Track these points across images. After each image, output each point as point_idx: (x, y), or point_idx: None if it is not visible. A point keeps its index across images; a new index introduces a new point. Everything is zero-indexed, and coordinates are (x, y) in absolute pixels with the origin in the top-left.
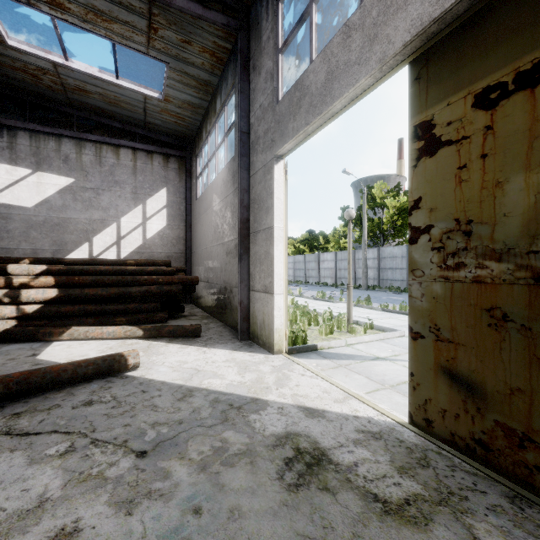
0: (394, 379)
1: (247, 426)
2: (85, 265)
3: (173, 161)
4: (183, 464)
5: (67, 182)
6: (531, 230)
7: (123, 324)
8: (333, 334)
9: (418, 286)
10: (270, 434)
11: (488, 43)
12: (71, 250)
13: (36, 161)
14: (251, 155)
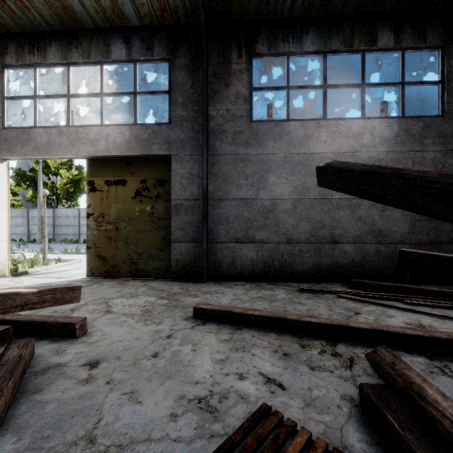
0: (78, 273)
1: None
2: None
3: None
4: None
5: None
6: (116, 218)
7: None
8: (33, 267)
9: (90, 232)
10: None
11: (108, 169)
12: None
13: None
14: None
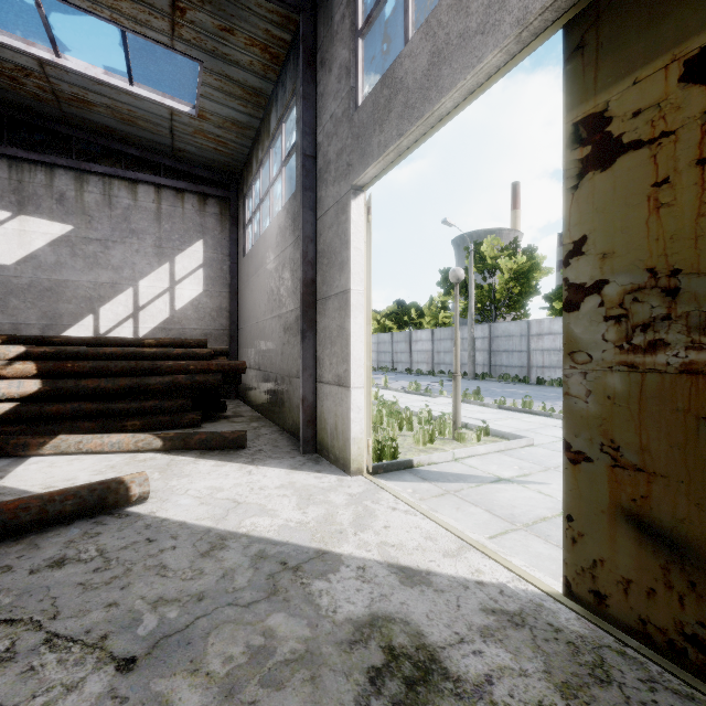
0: (528, 513)
1: (308, 604)
2: (84, 346)
3: (212, 203)
4: (195, 685)
5: (62, 231)
6: None
7: (137, 429)
8: (434, 443)
9: (581, 378)
10: (344, 618)
11: None
12: (68, 325)
13: (18, 200)
14: (318, 189)
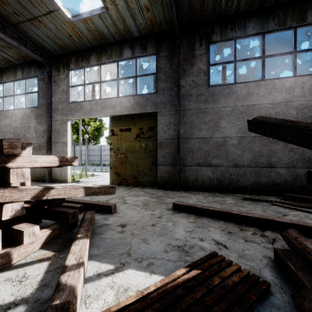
0: (104, 183)
1: None
2: None
3: None
4: None
5: None
6: (125, 150)
7: None
8: (81, 178)
9: (111, 159)
10: None
11: (121, 122)
12: None
13: None
14: (52, 113)
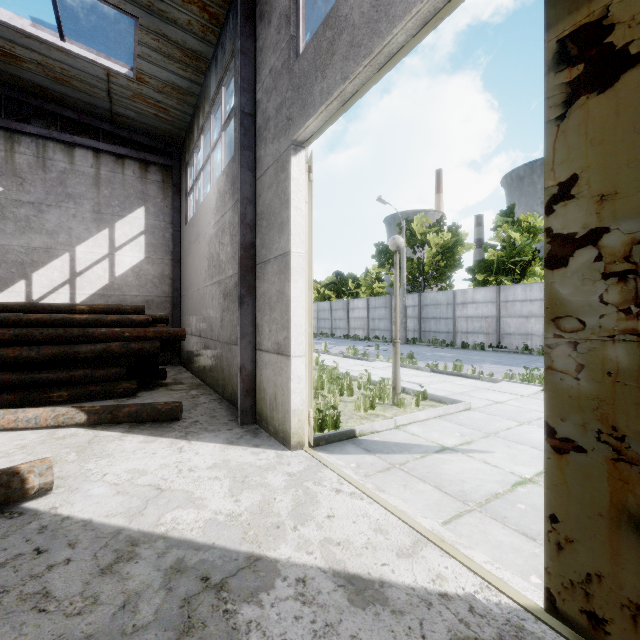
0: (479, 489)
1: None
2: (6, 312)
3: (154, 171)
4: None
5: None
6: None
7: (64, 401)
8: (375, 409)
9: (570, 349)
10: None
11: None
12: None
13: None
14: (257, 148)
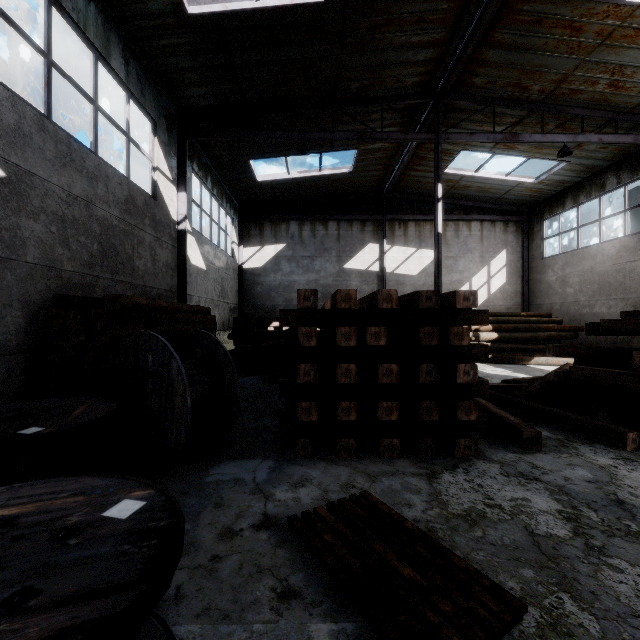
0: None
1: None
2: (494, 316)
3: (511, 225)
4: None
5: None
6: None
7: None
8: None
9: None
10: None
11: None
12: None
13: (418, 242)
14: None
